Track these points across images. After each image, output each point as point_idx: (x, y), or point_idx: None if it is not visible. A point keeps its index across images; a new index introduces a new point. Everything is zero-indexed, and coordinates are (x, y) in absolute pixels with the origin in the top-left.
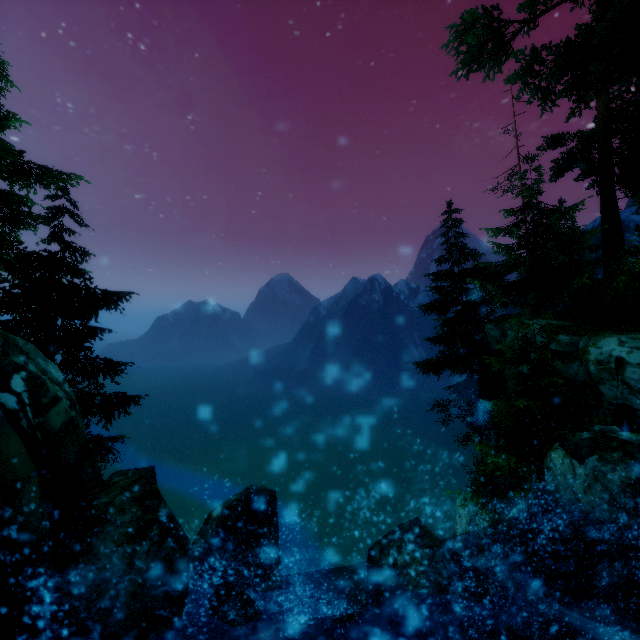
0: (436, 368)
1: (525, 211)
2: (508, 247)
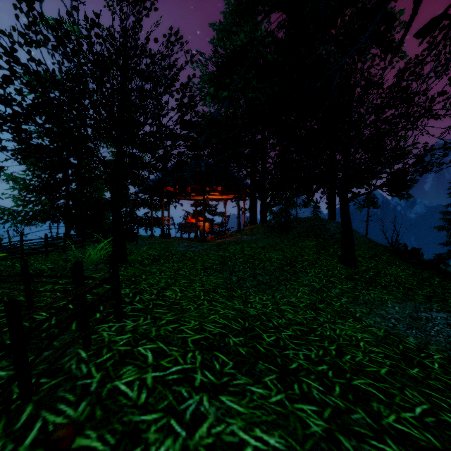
0: (445, 257)
1: None
2: None
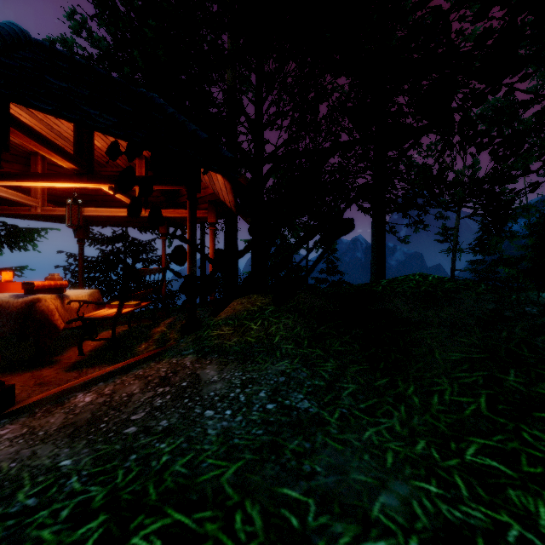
0: None
1: (537, 226)
2: (525, 248)
